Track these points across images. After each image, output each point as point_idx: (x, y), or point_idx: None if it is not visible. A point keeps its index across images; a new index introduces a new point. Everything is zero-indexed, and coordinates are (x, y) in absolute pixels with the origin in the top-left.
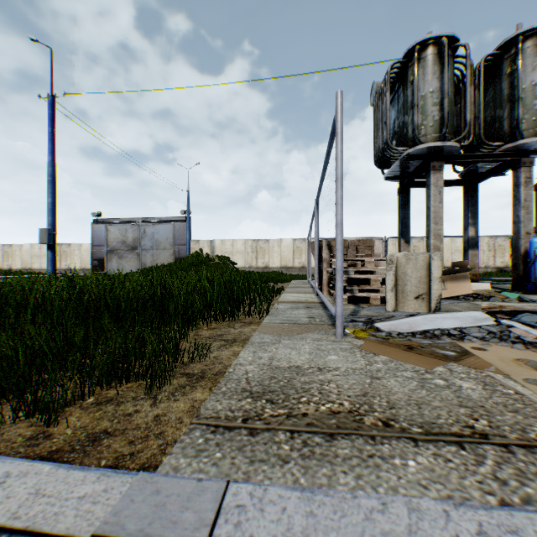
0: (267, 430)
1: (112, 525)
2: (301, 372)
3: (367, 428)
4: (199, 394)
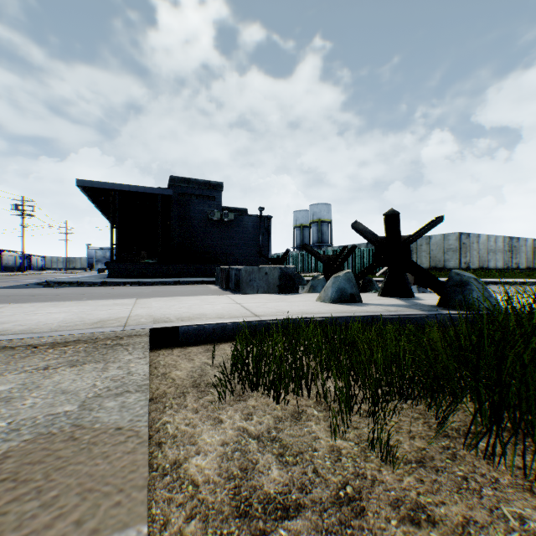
0: (110, 338)
1: (151, 324)
2: (73, 361)
3: (52, 344)
4: (179, 373)
